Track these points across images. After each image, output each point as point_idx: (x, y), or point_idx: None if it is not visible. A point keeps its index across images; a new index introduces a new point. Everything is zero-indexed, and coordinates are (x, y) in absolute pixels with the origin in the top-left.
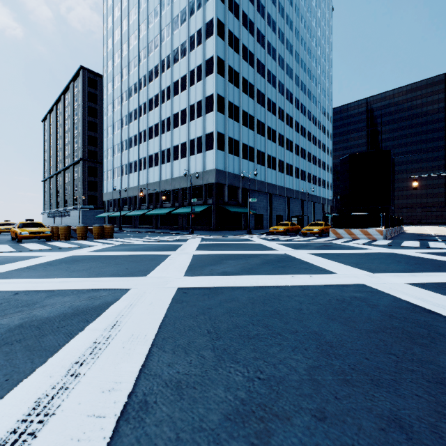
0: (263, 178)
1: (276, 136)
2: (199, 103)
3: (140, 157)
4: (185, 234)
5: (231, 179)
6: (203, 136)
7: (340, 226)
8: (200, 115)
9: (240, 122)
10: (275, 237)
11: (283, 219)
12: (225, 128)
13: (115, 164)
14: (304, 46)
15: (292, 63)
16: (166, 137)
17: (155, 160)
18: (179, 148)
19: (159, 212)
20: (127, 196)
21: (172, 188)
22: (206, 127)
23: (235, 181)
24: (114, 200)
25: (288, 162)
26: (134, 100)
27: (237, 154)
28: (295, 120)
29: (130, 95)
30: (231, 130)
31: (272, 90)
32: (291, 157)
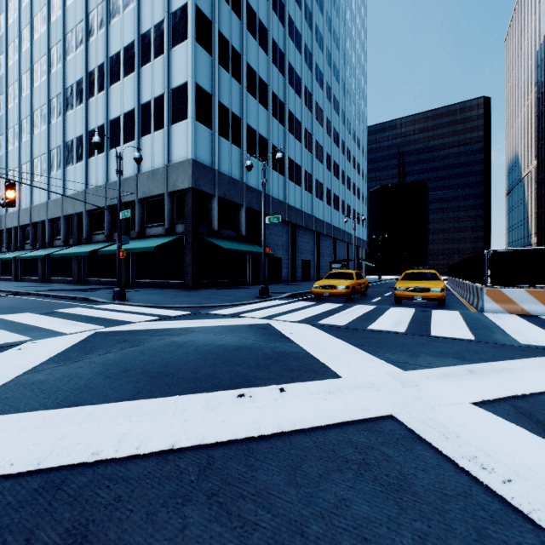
0: (281, 196)
1: (301, 131)
2: (159, 27)
3: (51, 146)
4: (99, 301)
5: (226, 187)
6: (167, 94)
7: (515, 282)
8: (160, 51)
9: (243, 84)
10: (345, 312)
11: (310, 266)
12: (213, 83)
13: (10, 163)
14: (337, 12)
15: (322, 27)
16: (97, 104)
17: (76, 151)
18: (120, 122)
19: (77, 250)
20: (29, 223)
21: (107, 203)
22: (173, 75)
23: (233, 192)
24: (10, 230)
25: (318, 177)
26: (41, 40)
27: (238, 142)
28: (326, 116)
29: (35, 32)
30: (224, 92)
31: (295, 53)
32: (321, 171)
